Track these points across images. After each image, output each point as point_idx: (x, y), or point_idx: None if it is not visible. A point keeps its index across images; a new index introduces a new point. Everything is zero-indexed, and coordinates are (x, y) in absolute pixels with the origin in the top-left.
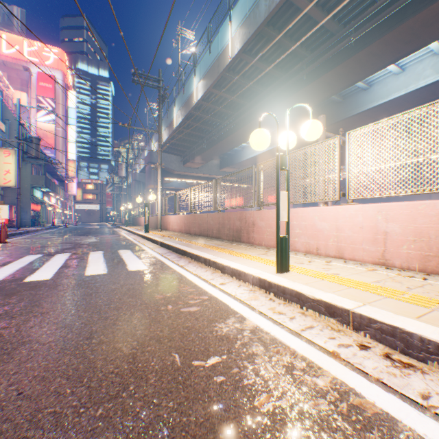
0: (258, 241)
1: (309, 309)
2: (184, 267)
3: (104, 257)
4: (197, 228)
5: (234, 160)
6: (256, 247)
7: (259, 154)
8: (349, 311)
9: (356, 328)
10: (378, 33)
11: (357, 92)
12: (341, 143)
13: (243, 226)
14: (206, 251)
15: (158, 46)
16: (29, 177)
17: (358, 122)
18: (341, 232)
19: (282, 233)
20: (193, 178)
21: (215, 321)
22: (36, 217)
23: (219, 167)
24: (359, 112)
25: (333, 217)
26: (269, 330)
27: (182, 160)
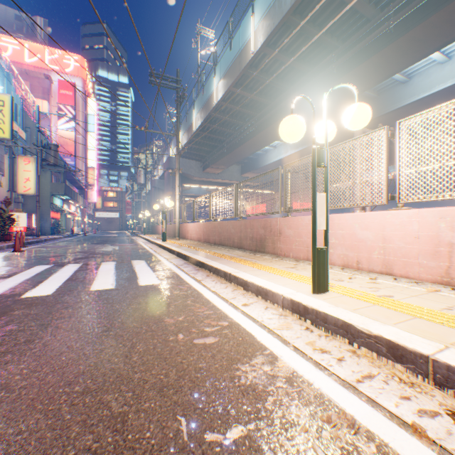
0: (285, 252)
1: (362, 346)
2: (201, 281)
3: (115, 269)
4: (217, 236)
5: (257, 165)
6: (283, 259)
7: (283, 158)
8: (428, 358)
9: (440, 383)
10: (423, 15)
11: (394, 86)
12: (389, 135)
13: (267, 235)
14: (226, 263)
15: (174, 37)
16: (48, 185)
17: (395, 119)
18: (389, 242)
19: None
20: (213, 184)
21: (237, 360)
22: (56, 225)
23: (241, 172)
24: (396, 108)
25: (379, 224)
26: (312, 378)
27: (201, 165)
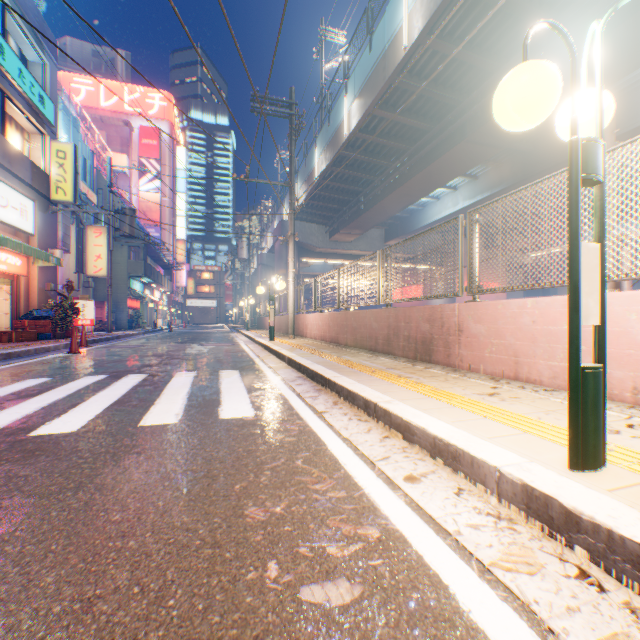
0: (469, 363)
1: None
2: (324, 415)
3: (192, 384)
4: (350, 334)
5: (408, 227)
6: (466, 376)
7: (451, 214)
8: None
9: None
10: None
11: None
12: None
13: (435, 333)
14: (366, 381)
15: (282, 18)
16: (125, 263)
17: None
18: None
19: (529, 349)
20: (344, 257)
21: None
22: (135, 316)
23: (384, 238)
24: None
25: None
26: None
27: (326, 230)
